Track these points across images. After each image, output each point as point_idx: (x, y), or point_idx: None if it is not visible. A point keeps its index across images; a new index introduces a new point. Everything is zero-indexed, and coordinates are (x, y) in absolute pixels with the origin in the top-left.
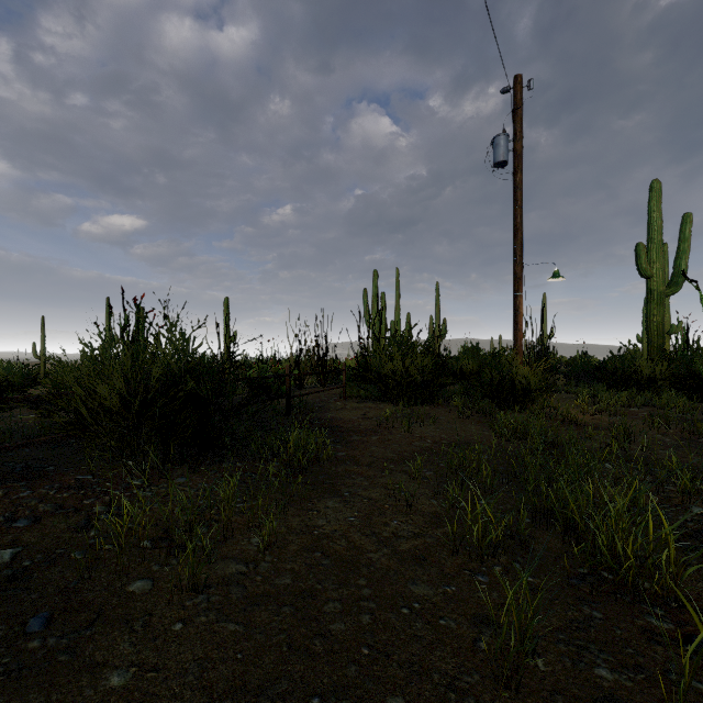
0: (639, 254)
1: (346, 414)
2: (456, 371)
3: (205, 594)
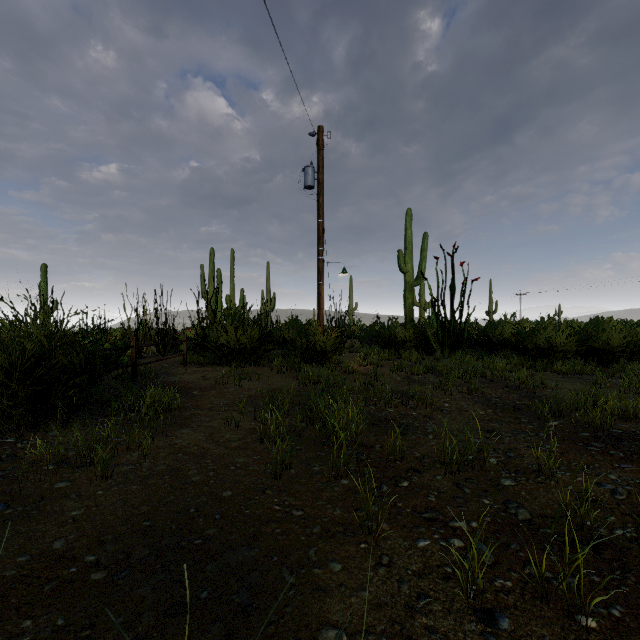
0: (400, 257)
1: (188, 377)
2: (280, 339)
3: (113, 479)
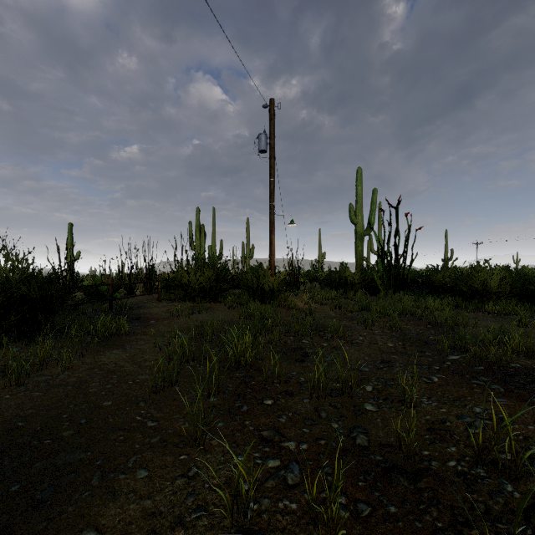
0: (350, 210)
1: (155, 310)
2: (245, 281)
3: (25, 386)
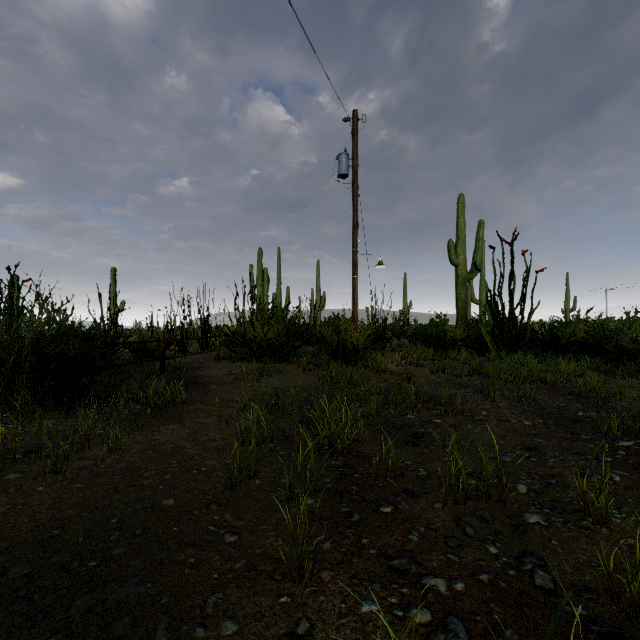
0: (450, 248)
1: (214, 372)
2: (319, 336)
3: (62, 474)
